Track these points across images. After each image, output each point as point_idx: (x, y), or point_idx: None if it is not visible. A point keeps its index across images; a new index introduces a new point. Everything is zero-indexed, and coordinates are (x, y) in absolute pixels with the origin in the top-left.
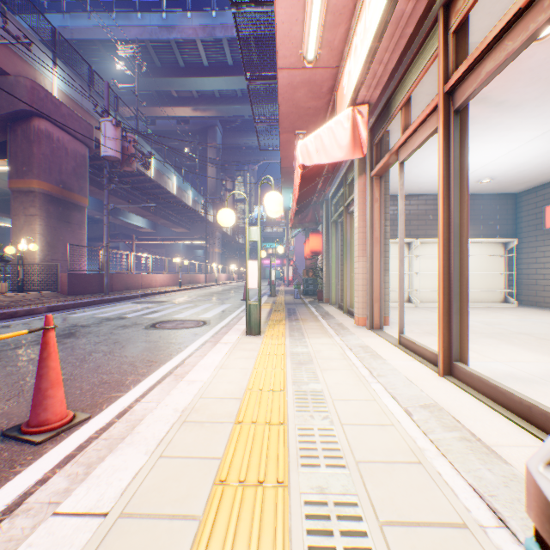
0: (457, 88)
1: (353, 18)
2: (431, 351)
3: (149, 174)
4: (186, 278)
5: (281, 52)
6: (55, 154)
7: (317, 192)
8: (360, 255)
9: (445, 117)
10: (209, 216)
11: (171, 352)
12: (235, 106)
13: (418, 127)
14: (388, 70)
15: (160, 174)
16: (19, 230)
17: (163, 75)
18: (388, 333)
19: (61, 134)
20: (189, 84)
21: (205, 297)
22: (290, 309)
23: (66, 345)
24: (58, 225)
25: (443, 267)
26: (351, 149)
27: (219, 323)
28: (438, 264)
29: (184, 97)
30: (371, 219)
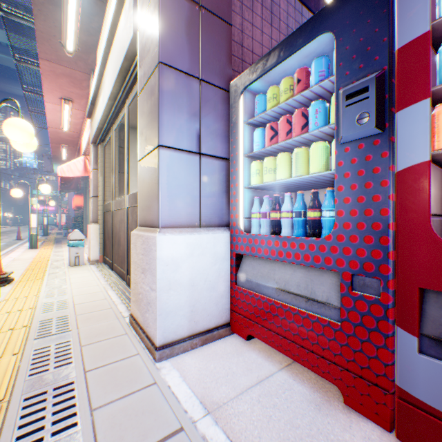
0: None
1: (84, 126)
2: None
3: None
4: None
5: (51, 124)
6: None
7: None
8: None
9: None
10: None
11: None
12: None
13: None
14: None
15: None
16: None
17: None
18: None
19: None
20: None
21: None
22: (59, 241)
23: None
24: None
25: None
26: (85, 172)
27: (4, 250)
28: None
29: None
30: None
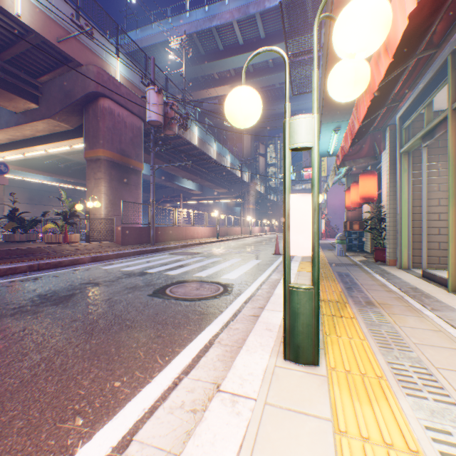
0: None
1: None
2: None
3: (193, 143)
4: (223, 230)
5: None
6: (116, 127)
7: (386, 105)
8: None
9: None
10: (244, 178)
11: (138, 374)
12: (266, 77)
13: None
14: None
15: (202, 142)
16: (91, 192)
17: (206, 61)
18: None
19: (120, 110)
20: (227, 64)
21: (237, 250)
22: (343, 276)
23: (34, 321)
24: (118, 186)
25: None
26: None
27: (243, 292)
28: None
29: (223, 78)
30: None
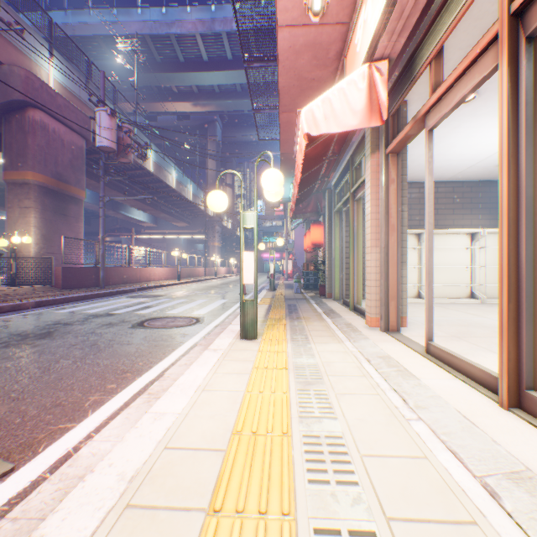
0: (534, 1)
1: None
2: (483, 370)
3: (148, 168)
4: (185, 271)
5: (281, 3)
6: (50, 145)
7: (320, 179)
8: (373, 245)
9: (511, 48)
10: (209, 211)
11: (152, 359)
12: (234, 101)
13: (460, 77)
14: (420, 6)
15: (159, 167)
16: (14, 223)
17: (163, 70)
18: (409, 337)
19: (57, 125)
20: (189, 79)
21: (203, 291)
22: (291, 306)
23: (36, 348)
24: (53, 218)
25: (508, 257)
26: (367, 114)
27: (213, 321)
28: (500, 253)
29: (184, 92)
30: (386, 203)
